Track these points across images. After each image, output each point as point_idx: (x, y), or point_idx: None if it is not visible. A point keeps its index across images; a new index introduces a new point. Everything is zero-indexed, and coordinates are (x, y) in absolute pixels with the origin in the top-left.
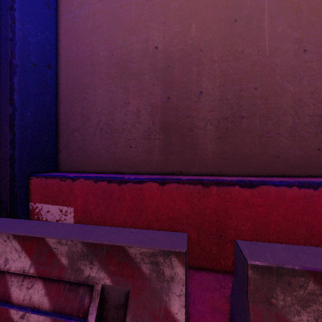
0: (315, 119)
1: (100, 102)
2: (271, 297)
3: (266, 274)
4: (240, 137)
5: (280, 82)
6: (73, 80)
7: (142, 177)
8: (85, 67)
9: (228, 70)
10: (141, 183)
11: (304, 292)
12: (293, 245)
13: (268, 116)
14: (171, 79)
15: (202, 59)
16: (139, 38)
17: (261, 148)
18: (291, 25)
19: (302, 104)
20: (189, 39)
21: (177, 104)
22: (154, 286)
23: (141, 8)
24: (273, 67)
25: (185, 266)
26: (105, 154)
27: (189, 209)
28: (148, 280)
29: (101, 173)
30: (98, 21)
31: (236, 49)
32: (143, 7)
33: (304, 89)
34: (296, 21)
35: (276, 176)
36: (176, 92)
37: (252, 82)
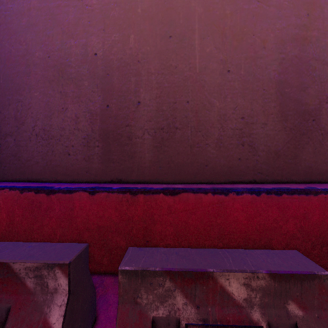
0: (237, 132)
1: (36, 106)
2: (137, 297)
3: (133, 277)
4: (174, 147)
5: (209, 98)
6: (5, 80)
7: (73, 186)
8: (19, 66)
9: (163, 83)
10: (70, 193)
11: (162, 289)
12: (175, 248)
13: (199, 128)
14: (110, 87)
15: (140, 70)
16: (78, 43)
17: (192, 157)
18: (217, 47)
19: (226, 119)
20: (128, 49)
21: (117, 112)
22: (37, 299)
23: (79, 11)
24: (203, 83)
25: (69, 277)
26: (42, 162)
27: (119, 217)
28: (32, 295)
29: (36, 182)
30: (34, 19)
31: (170, 63)
32: (82, 11)
33: (228, 105)
34: (221, 44)
35: (205, 183)
36: (115, 100)
37: (185, 96)
